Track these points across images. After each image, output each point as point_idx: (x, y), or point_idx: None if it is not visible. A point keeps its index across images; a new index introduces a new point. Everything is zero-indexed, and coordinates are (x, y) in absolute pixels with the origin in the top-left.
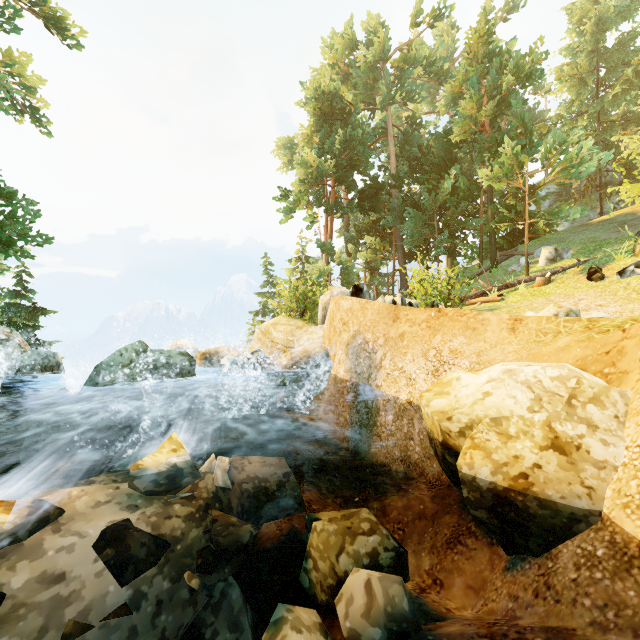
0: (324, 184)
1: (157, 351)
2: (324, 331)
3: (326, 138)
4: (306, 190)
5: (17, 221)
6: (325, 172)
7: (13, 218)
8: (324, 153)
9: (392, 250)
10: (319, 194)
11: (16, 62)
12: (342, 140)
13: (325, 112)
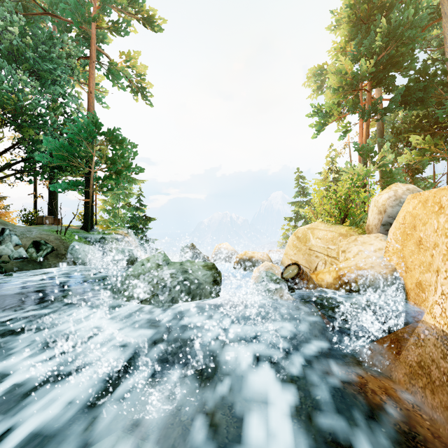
0: (359, 89)
1: (178, 263)
2: (387, 243)
3: (361, 44)
4: (338, 103)
5: (123, 158)
6: (362, 75)
7: (121, 156)
8: (359, 59)
9: (443, 148)
10: (353, 101)
11: (131, 58)
12: (384, 33)
13: (361, 16)
